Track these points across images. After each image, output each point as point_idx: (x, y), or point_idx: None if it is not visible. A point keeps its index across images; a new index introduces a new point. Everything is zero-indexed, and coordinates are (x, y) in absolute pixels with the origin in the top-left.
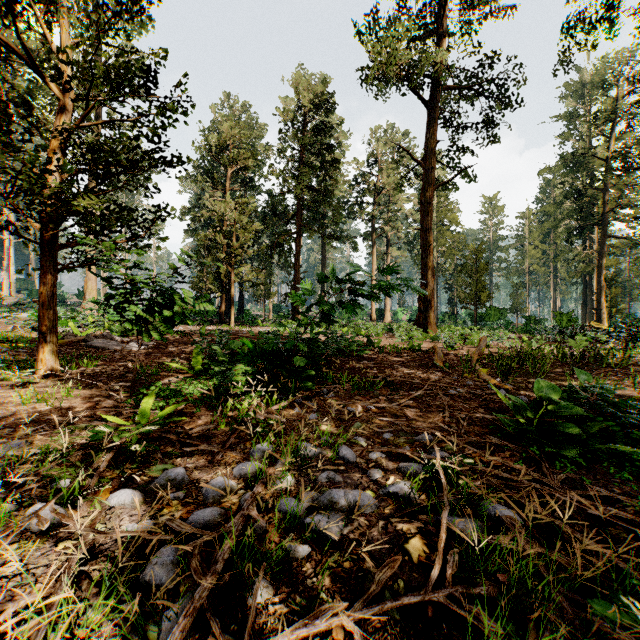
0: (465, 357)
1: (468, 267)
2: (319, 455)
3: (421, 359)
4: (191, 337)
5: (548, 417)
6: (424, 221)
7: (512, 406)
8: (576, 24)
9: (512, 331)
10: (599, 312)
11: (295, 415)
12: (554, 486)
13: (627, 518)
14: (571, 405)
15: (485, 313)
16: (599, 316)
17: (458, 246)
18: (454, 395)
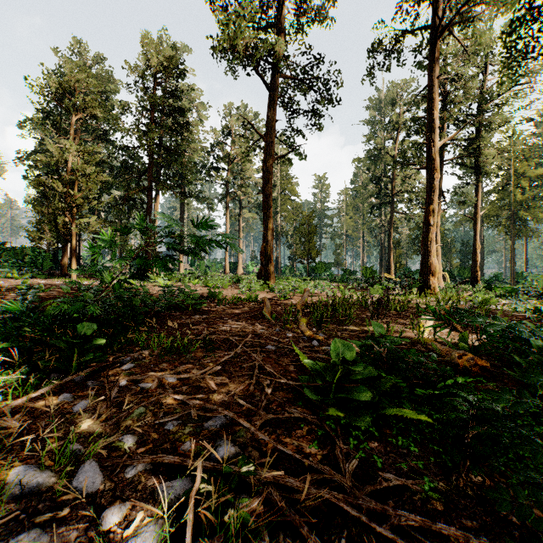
0: (289, 308)
1: (302, 229)
2: (39, 489)
3: (254, 310)
4: (3, 293)
5: (346, 380)
6: (265, 187)
7: (314, 369)
8: (375, 48)
9: (334, 281)
10: (390, 266)
11: (54, 407)
12: (345, 484)
13: (417, 524)
14: (366, 366)
15: (315, 267)
16: (390, 269)
17: (296, 212)
18: (271, 351)
